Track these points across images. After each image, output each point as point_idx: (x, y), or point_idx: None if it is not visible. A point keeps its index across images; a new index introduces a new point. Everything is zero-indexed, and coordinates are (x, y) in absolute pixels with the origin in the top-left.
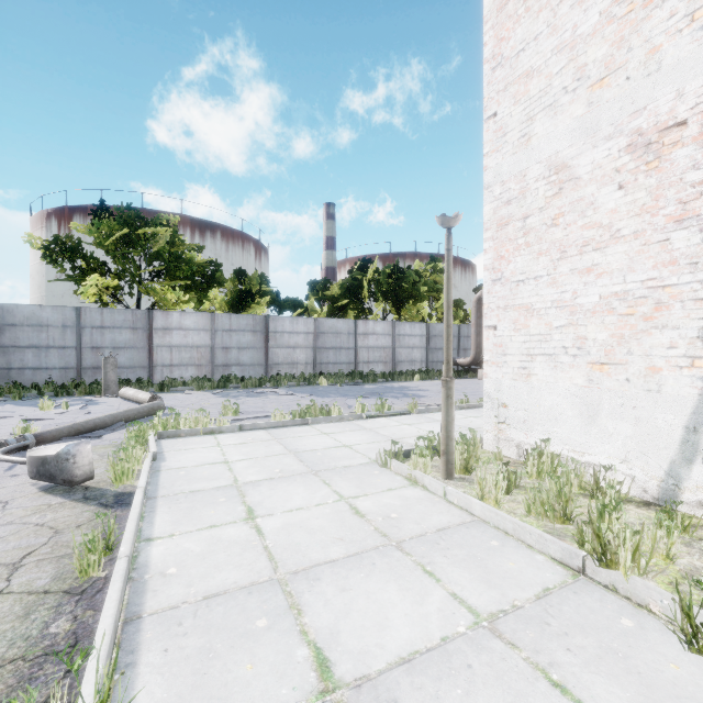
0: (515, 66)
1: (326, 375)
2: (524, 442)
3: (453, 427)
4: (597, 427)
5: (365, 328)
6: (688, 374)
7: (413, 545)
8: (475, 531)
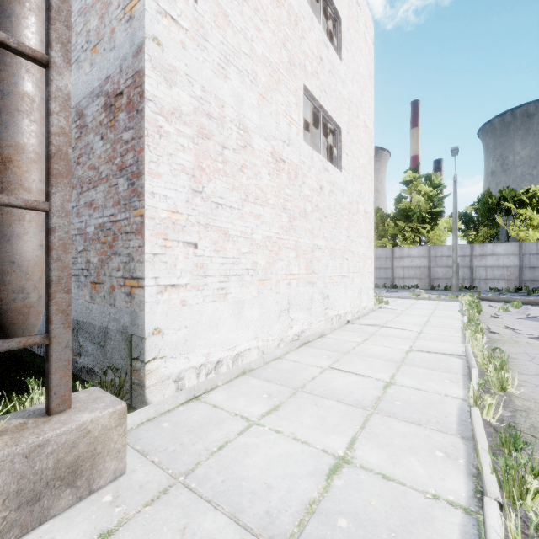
0: None
1: None
2: None
3: None
4: None
5: None
6: None
7: None
8: None
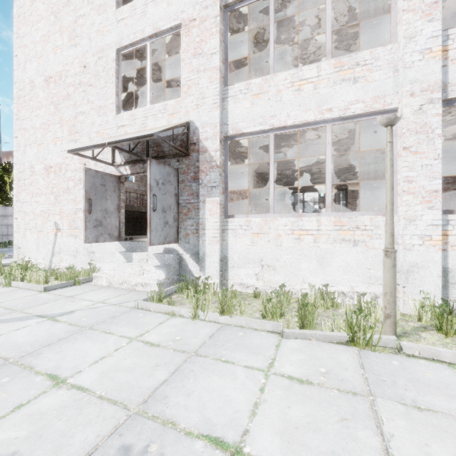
0: (22, 123)
1: None
2: (24, 260)
3: None
4: (39, 251)
5: (4, 212)
6: (53, 233)
7: None
8: None
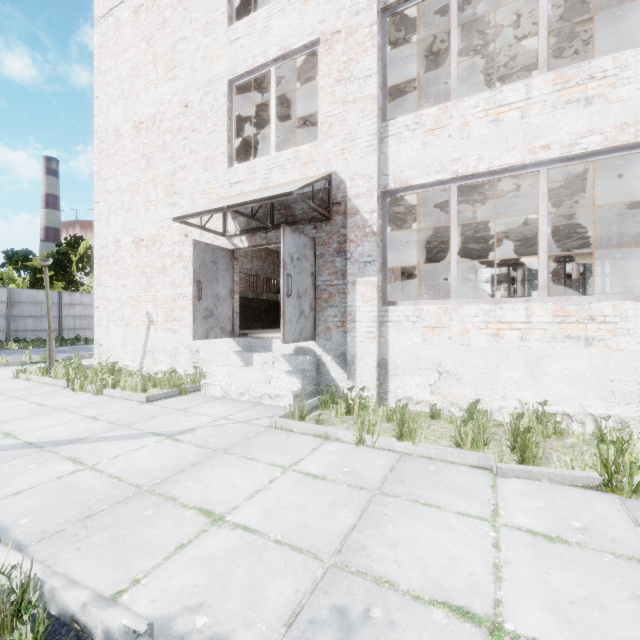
0: (105, 185)
1: (19, 340)
2: (108, 361)
3: (53, 354)
4: (127, 350)
5: (71, 299)
6: (144, 327)
7: (3, 391)
8: (40, 386)
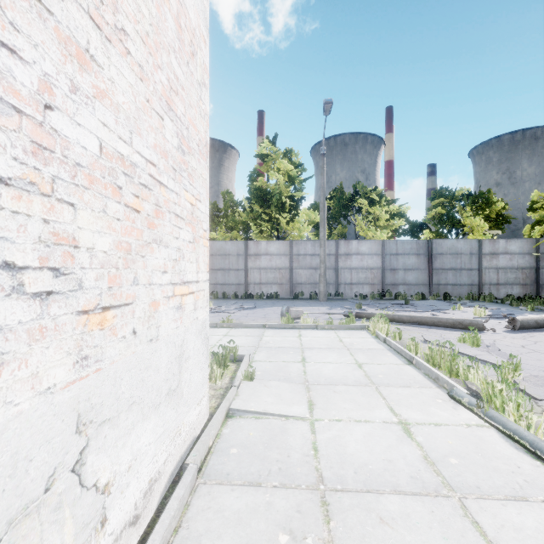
0: None
1: None
2: None
3: None
4: None
5: None
6: None
7: None
8: None
